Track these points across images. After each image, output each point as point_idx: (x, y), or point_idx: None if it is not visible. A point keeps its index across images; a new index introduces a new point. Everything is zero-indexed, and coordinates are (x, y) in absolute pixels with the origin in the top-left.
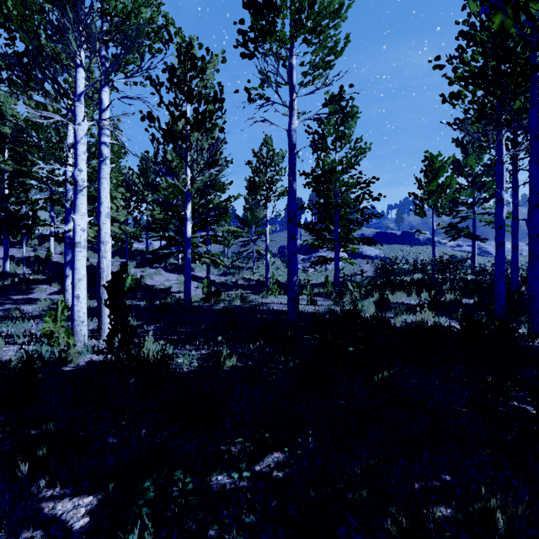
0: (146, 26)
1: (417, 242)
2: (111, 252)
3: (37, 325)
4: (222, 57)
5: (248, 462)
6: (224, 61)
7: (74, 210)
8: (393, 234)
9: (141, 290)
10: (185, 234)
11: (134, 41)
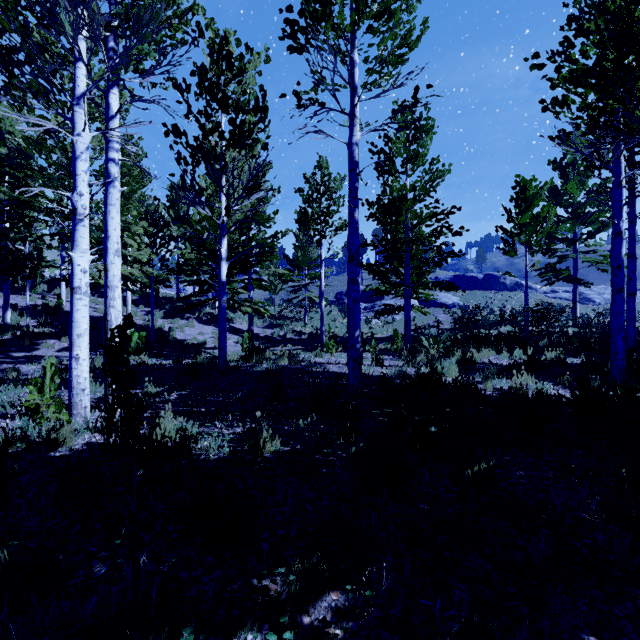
0: (166, 8)
1: (502, 288)
2: (135, 299)
3: None
4: (266, 56)
5: (292, 609)
6: (268, 60)
7: (72, 246)
8: (474, 278)
9: (170, 345)
10: (219, 277)
11: (148, 25)
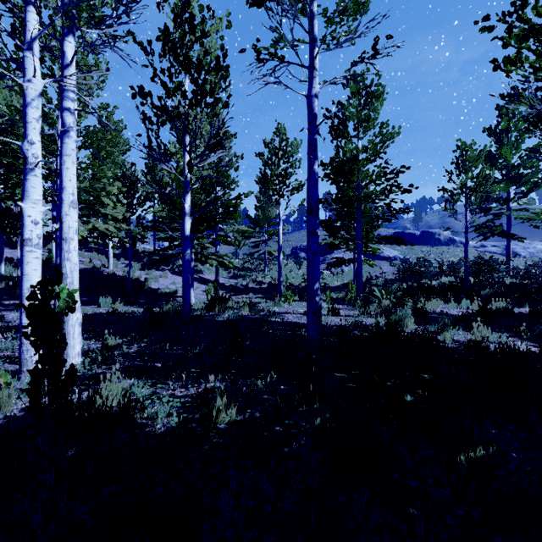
0: None
1: (437, 243)
2: (117, 253)
3: (2, 341)
4: (227, 21)
5: None
6: (229, 25)
7: (23, 197)
8: (412, 234)
9: (145, 294)
10: (183, 231)
11: None
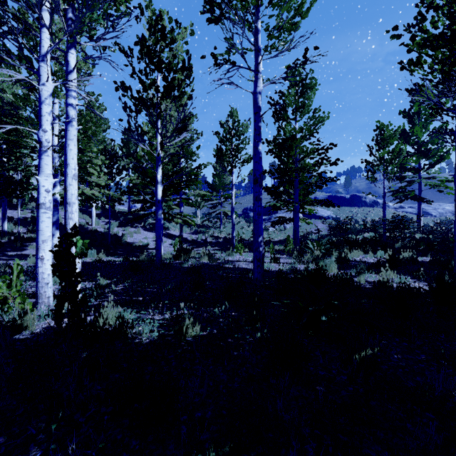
0: None
1: (364, 205)
2: (98, 213)
3: None
4: (191, 30)
5: None
6: (192, 33)
7: (38, 171)
8: (343, 197)
9: (122, 246)
10: (156, 196)
11: None
